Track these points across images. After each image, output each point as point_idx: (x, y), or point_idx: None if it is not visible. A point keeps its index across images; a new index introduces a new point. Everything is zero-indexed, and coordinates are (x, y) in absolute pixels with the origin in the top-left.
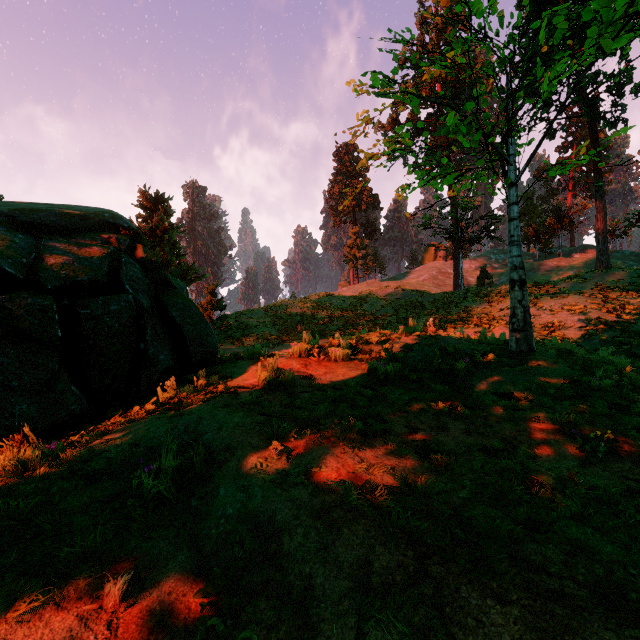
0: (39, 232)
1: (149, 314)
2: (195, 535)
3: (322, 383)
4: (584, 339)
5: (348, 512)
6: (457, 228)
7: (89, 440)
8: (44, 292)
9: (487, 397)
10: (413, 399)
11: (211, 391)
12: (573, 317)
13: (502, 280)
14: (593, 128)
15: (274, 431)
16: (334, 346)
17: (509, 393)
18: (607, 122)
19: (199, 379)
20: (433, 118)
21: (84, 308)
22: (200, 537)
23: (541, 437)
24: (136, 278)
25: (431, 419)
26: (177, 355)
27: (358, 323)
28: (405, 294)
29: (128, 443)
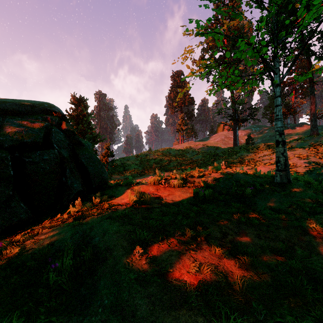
0: (6, 114)
1: (68, 161)
2: (81, 320)
3: (167, 201)
4: (308, 173)
5: (189, 310)
6: (235, 114)
7: (24, 240)
8: (3, 148)
9: (266, 211)
10: (222, 212)
11: (100, 208)
12: (300, 161)
13: (258, 141)
14: (309, 60)
15: (137, 237)
16: (173, 178)
17: (279, 209)
18: (317, 57)
19: (96, 198)
20: (222, 57)
21: (28, 158)
22: (84, 322)
23: (307, 240)
24: (60, 140)
25: (234, 226)
26: (85, 183)
27: (184, 163)
28: (208, 148)
29: (47, 243)
